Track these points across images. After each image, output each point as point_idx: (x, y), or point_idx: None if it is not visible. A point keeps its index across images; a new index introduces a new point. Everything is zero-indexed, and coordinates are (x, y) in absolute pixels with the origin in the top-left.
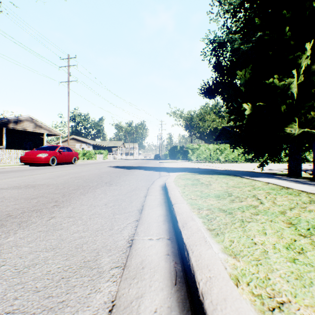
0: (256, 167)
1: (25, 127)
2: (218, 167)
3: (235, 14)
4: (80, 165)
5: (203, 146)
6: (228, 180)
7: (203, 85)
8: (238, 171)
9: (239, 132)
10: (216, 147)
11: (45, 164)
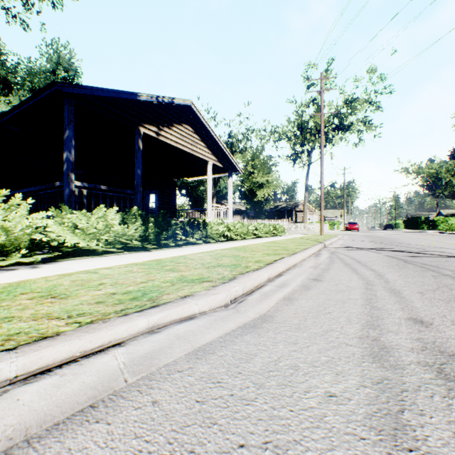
0: None
1: (300, 208)
2: None
3: None
4: None
5: (452, 219)
6: None
7: None
8: None
9: None
10: None
11: None
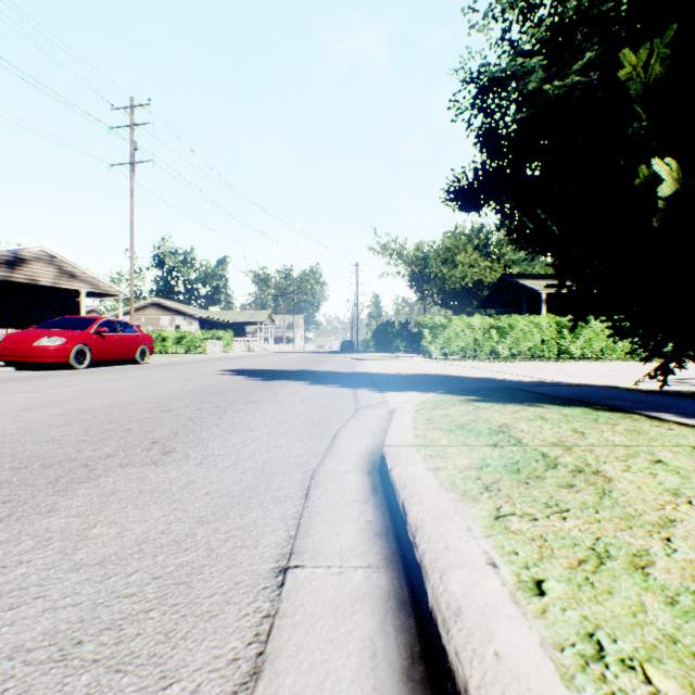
0: (605, 372)
1: (35, 276)
2: (510, 373)
3: (529, 11)
4: (153, 367)
5: (457, 320)
6: (629, 436)
7: (453, 182)
8: (589, 386)
9: (540, 287)
10: (489, 323)
11: (62, 363)
